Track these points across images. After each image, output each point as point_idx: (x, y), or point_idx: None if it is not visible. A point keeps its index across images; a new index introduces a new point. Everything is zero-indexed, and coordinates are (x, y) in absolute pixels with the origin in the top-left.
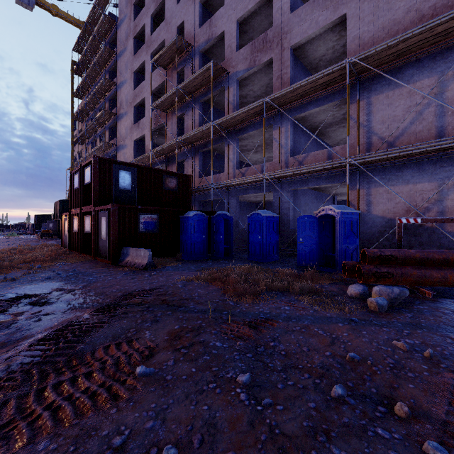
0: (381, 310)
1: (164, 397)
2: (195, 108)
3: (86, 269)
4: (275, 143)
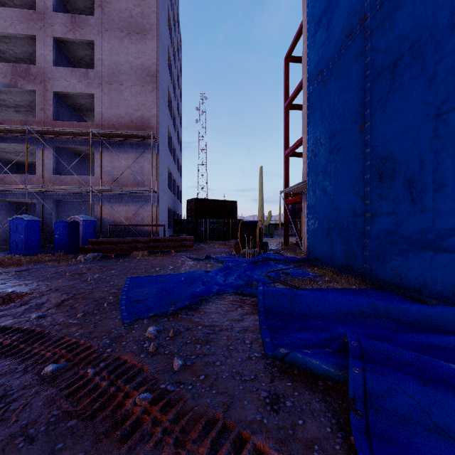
0: (86, 261)
1: None
2: None
3: None
4: (39, 161)
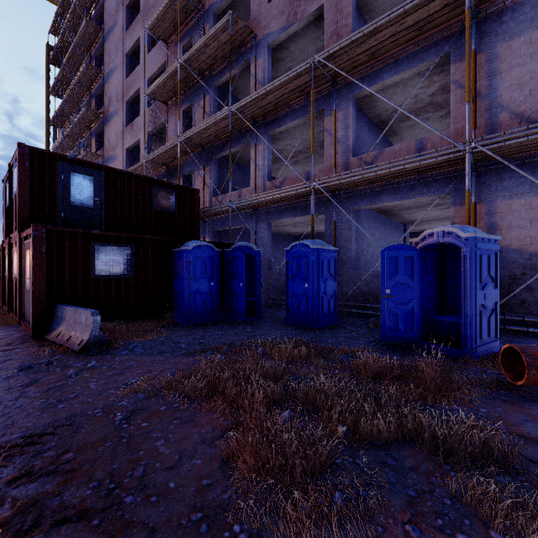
0: None
1: None
2: (208, 95)
3: None
4: (328, 137)
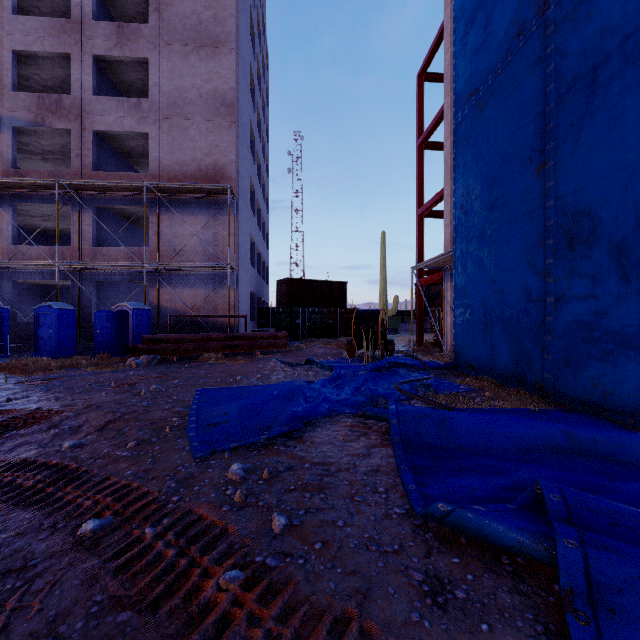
0: (138, 366)
1: None
2: None
3: None
4: (74, 227)
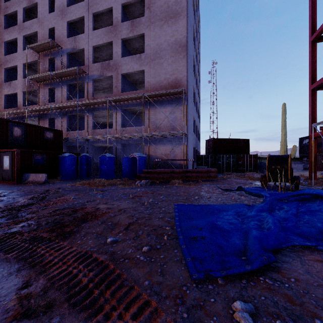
0: (141, 186)
1: (82, 199)
2: (63, 87)
3: (2, 186)
4: (114, 119)
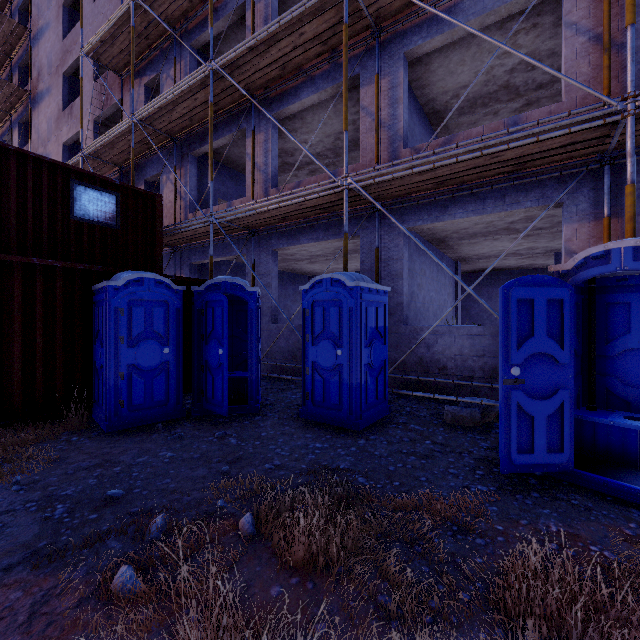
0: None
1: None
2: (181, 60)
3: None
4: (365, 119)
